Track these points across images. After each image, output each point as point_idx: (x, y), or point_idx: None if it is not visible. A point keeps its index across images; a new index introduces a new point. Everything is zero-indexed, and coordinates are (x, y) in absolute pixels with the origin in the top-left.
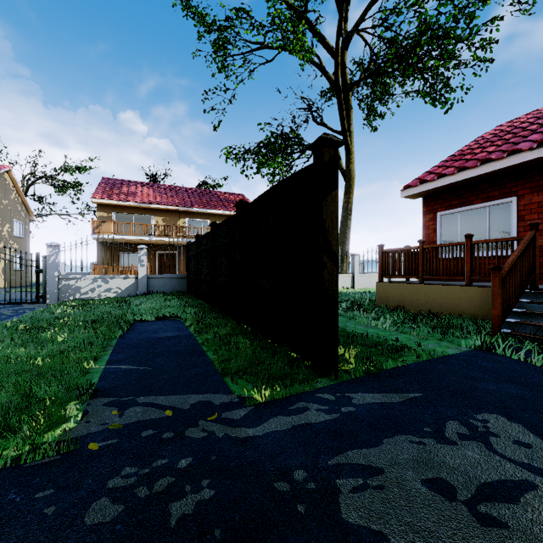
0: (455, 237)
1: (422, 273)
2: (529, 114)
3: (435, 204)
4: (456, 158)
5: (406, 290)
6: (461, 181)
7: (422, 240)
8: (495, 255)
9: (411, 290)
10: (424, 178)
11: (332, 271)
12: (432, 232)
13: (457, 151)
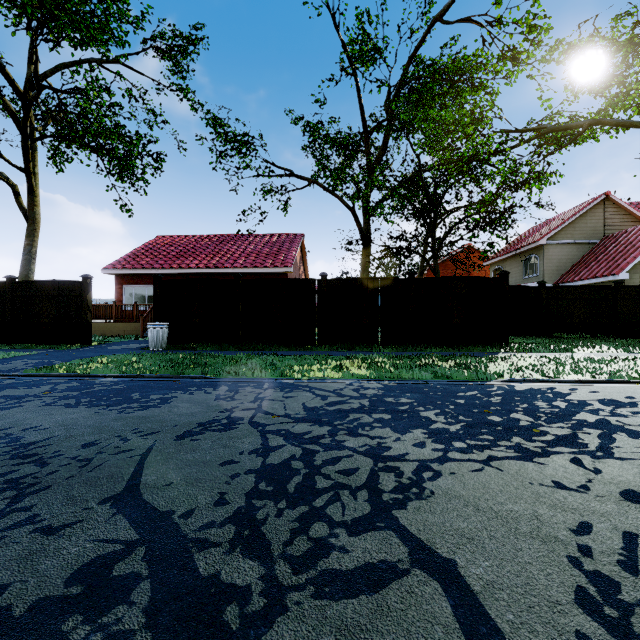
0: (132, 299)
1: (115, 317)
2: (170, 239)
3: (122, 280)
4: (134, 257)
5: (107, 326)
6: (135, 273)
7: (116, 301)
8: (145, 310)
9: (110, 326)
10: (116, 267)
11: (90, 315)
12: (120, 295)
13: (135, 250)
